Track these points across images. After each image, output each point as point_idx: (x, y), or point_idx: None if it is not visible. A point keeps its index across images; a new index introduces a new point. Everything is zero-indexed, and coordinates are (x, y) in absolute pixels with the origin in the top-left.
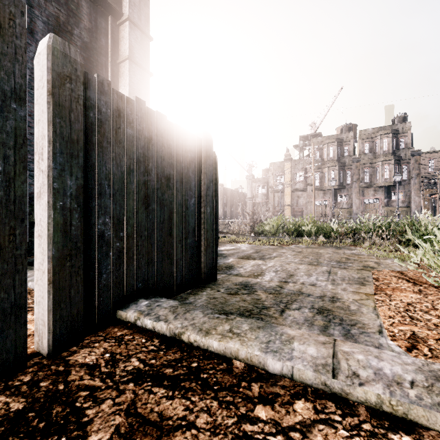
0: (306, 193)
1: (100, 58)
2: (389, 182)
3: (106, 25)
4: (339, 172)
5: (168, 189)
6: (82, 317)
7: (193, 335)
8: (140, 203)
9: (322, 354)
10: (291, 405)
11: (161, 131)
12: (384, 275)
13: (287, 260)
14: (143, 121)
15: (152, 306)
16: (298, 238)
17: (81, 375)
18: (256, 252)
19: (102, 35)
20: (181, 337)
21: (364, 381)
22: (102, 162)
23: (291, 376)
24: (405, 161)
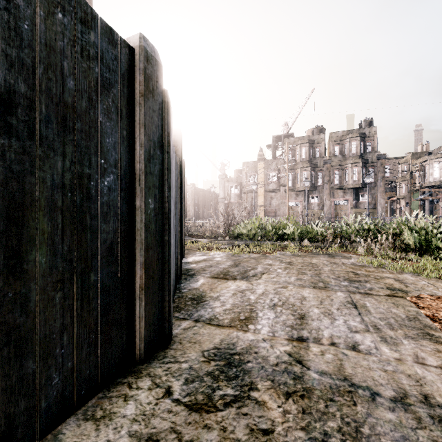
0: (279, 194)
1: None
2: (357, 184)
3: None
4: (311, 174)
5: (4, 134)
6: None
7: None
8: None
9: None
10: None
11: None
12: (437, 308)
13: (280, 280)
14: None
15: None
16: (280, 243)
17: None
18: (235, 265)
19: None
20: None
21: None
22: None
23: None
24: (372, 164)
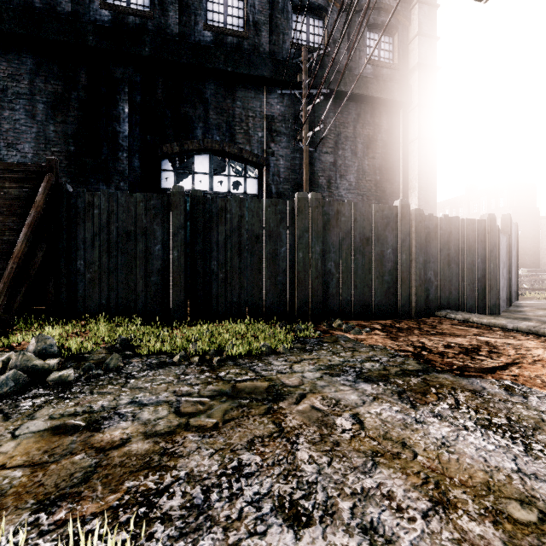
0: None
1: (394, 146)
2: None
3: (399, 118)
4: None
5: (461, 256)
6: (424, 309)
7: (474, 319)
8: (445, 264)
9: (535, 324)
10: (512, 334)
11: (456, 226)
12: None
13: None
14: (447, 225)
15: (453, 311)
16: None
17: (430, 322)
18: None
19: (396, 128)
20: (469, 319)
21: (545, 329)
22: (430, 249)
23: (516, 328)
24: None
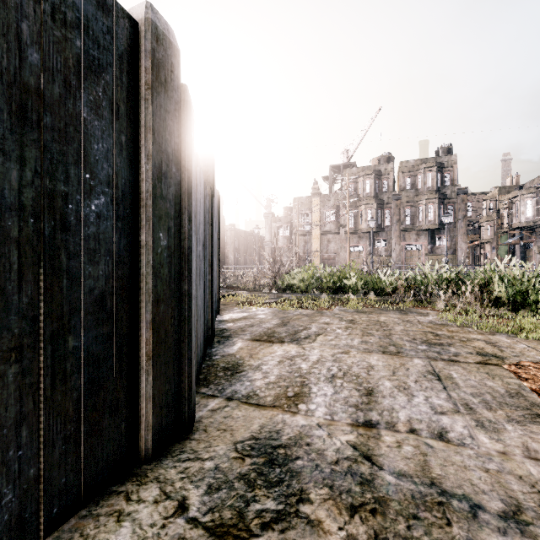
0: (338, 237)
1: None
2: (434, 225)
3: None
4: (377, 212)
5: None
6: None
7: None
8: None
9: None
10: None
11: None
12: None
13: (340, 343)
14: None
15: None
16: (339, 296)
17: None
18: (283, 324)
19: None
20: None
21: None
22: None
23: None
24: (451, 200)
